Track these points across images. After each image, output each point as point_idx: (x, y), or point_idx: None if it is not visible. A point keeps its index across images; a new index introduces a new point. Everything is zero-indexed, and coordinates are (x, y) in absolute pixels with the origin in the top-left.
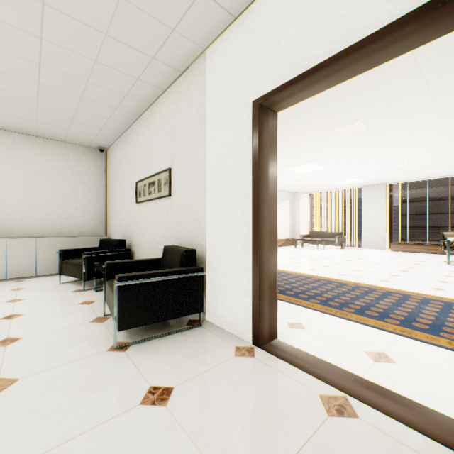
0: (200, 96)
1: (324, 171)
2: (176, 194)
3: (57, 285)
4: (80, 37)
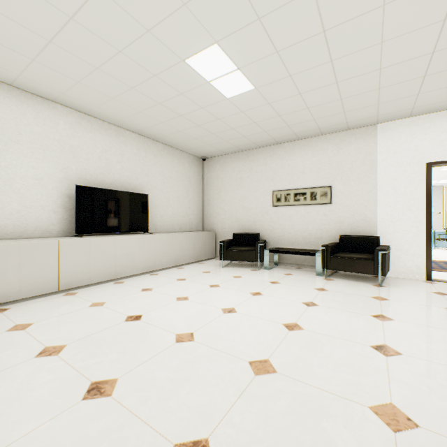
0: (370, 149)
1: None
2: (339, 203)
3: (224, 268)
4: (328, 111)
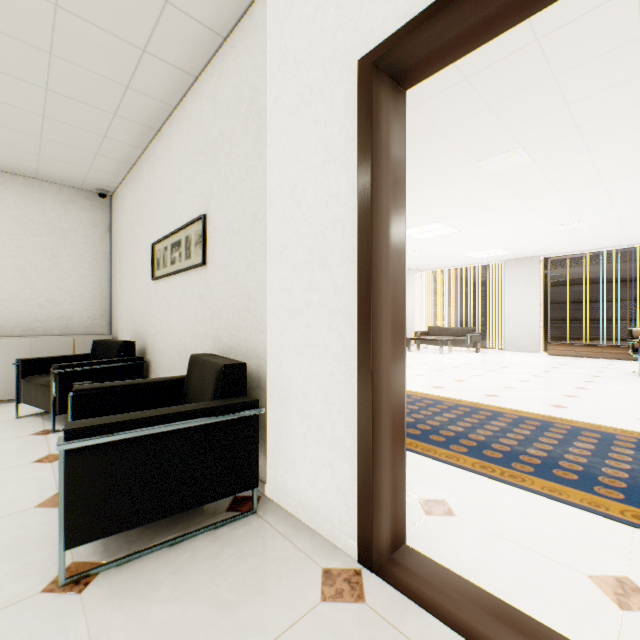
0: (255, 76)
1: (453, 236)
2: (215, 261)
3: (12, 421)
4: None
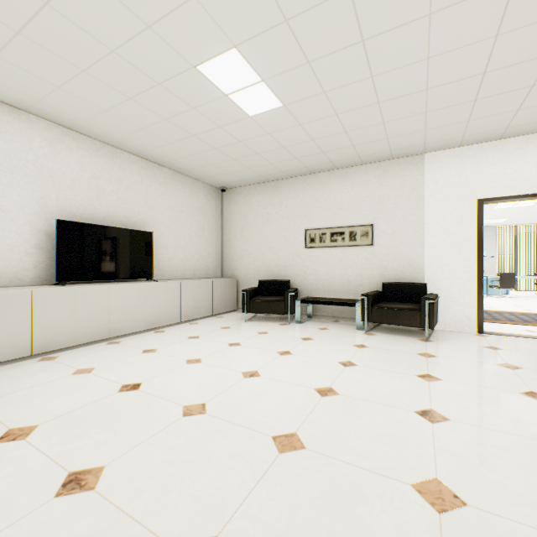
0: (416, 182)
1: None
2: (382, 245)
3: (247, 323)
4: (369, 136)
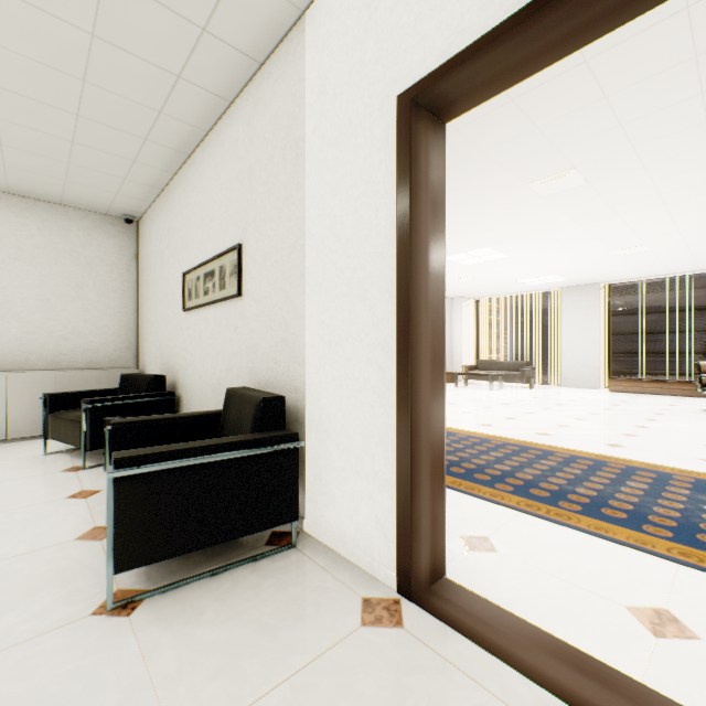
0: (294, 104)
1: (504, 261)
2: (252, 292)
3: (39, 458)
4: None
